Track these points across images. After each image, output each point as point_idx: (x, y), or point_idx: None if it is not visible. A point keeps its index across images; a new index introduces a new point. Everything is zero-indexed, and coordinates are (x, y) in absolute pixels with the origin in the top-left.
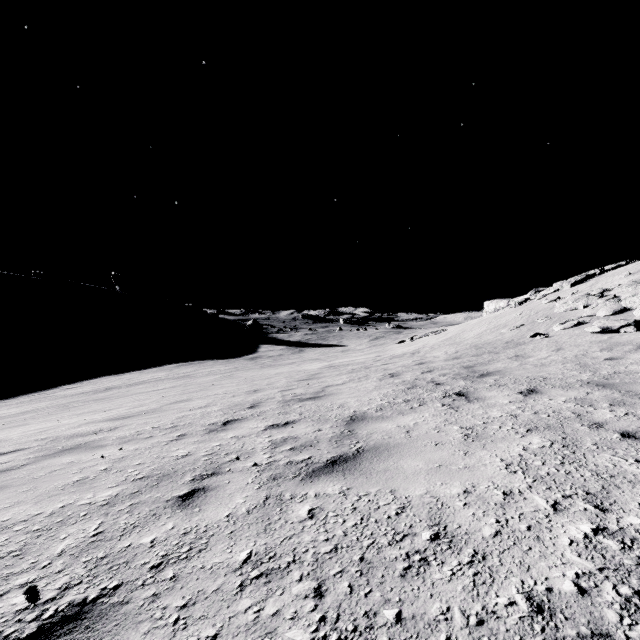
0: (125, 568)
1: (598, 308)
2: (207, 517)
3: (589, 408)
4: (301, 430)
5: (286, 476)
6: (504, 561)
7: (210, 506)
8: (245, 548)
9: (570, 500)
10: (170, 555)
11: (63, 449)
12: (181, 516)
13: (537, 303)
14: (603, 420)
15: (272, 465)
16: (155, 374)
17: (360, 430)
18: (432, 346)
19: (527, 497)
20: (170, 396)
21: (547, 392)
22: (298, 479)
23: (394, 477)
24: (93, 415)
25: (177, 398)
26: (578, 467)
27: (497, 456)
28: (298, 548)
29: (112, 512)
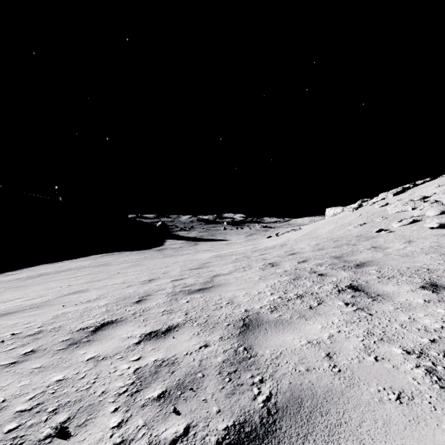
0: None
1: (426, 209)
2: None
3: None
4: (183, 345)
5: None
6: None
7: None
8: None
9: None
10: None
11: None
12: None
13: (370, 208)
14: None
15: None
16: (82, 262)
17: (260, 348)
18: (295, 240)
19: None
20: (75, 285)
21: None
22: None
23: None
24: None
25: (78, 288)
26: None
27: None
28: None
29: None
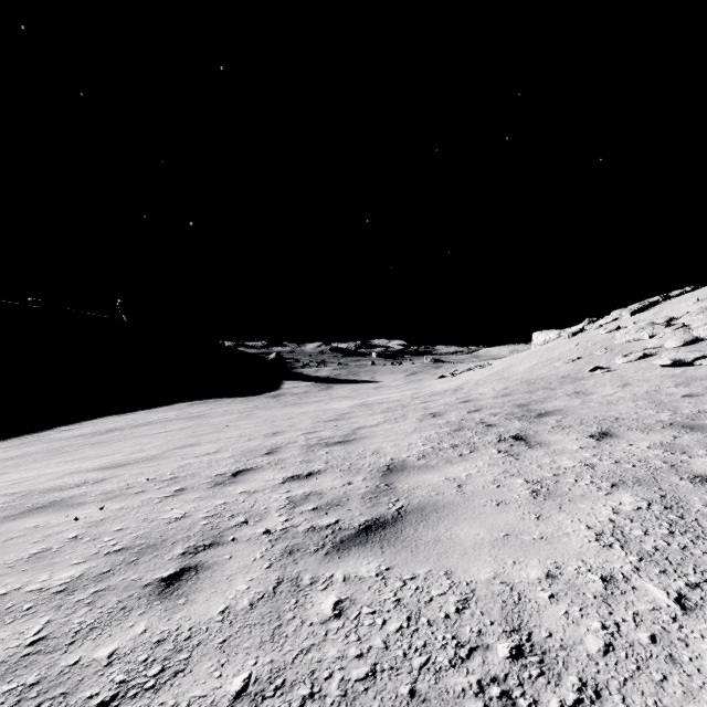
0: (60, 706)
1: (666, 338)
2: (194, 613)
3: (683, 456)
4: (327, 483)
5: (306, 549)
6: (630, 701)
7: (201, 595)
8: (241, 669)
9: (700, 592)
10: (131, 681)
11: (32, 508)
12: (159, 611)
13: (594, 333)
14: (706, 472)
15: (288, 532)
16: (164, 414)
17: (400, 484)
18: (477, 382)
19: (637, 586)
20: (176, 439)
21: (624, 435)
22: (321, 553)
23: (448, 551)
24: (83, 462)
25: (184, 442)
26: (695, 539)
27: (581, 521)
28: (318, 670)
29: (67, 604)
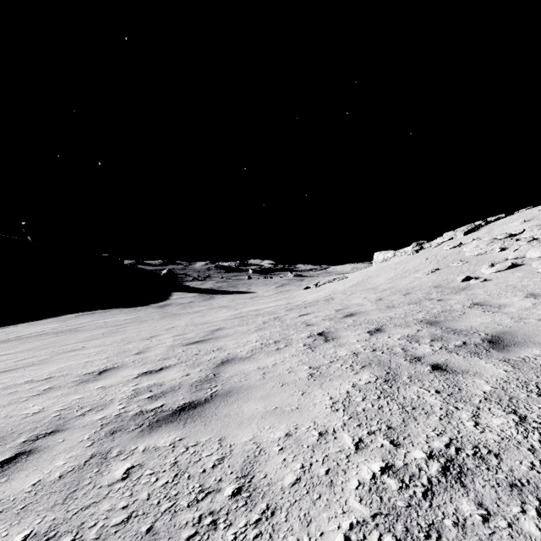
0: None
1: (526, 249)
2: None
3: None
4: None
5: None
6: None
7: None
8: None
9: None
10: None
11: None
12: None
13: (437, 250)
14: None
15: None
16: (44, 326)
17: None
18: (344, 292)
19: None
20: None
21: None
22: None
23: None
24: None
25: None
26: None
27: None
28: None
29: None
